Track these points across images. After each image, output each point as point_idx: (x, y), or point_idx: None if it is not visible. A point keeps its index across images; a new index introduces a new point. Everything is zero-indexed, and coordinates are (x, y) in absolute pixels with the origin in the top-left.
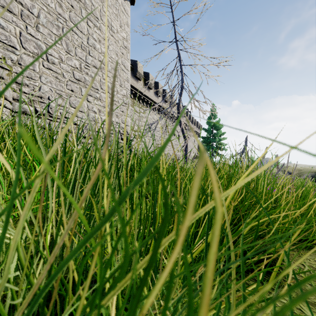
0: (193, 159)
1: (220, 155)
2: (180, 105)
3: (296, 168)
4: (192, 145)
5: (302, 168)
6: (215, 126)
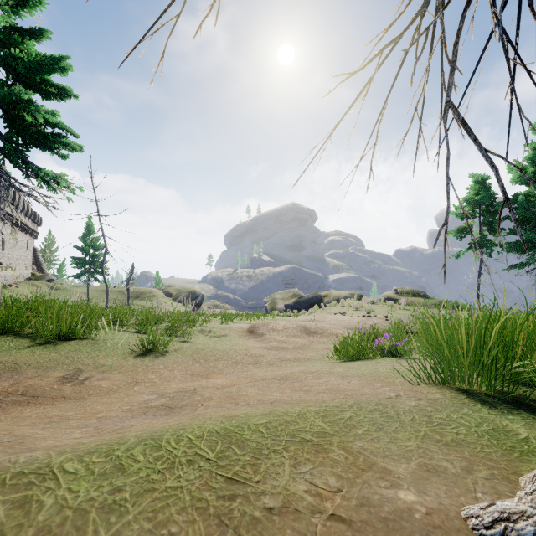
0: (34, 282)
1: (100, 281)
2: (104, 263)
3: (176, 288)
4: (25, 255)
5: (182, 287)
6: (95, 246)
